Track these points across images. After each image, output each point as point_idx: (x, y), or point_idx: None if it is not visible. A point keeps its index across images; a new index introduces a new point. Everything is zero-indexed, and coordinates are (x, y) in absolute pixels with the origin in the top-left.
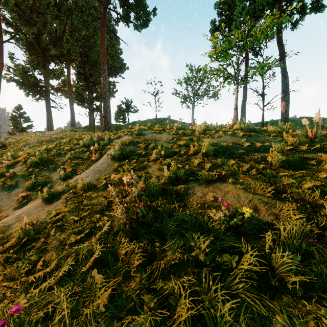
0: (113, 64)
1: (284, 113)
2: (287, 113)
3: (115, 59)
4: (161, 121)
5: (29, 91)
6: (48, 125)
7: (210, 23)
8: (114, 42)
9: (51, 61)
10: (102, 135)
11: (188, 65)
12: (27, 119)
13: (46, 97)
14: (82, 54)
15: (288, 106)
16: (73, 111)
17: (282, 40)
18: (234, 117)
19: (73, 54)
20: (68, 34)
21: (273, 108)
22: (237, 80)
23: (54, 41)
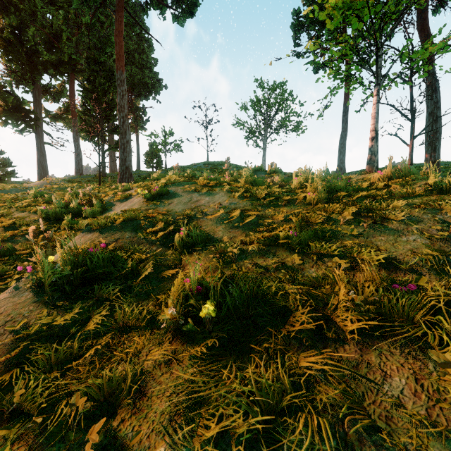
0: (143, 79)
1: (431, 153)
2: (437, 153)
3: (146, 71)
4: (215, 167)
5: (7, 117)
6: (40, 172)
7: (292, 15)
8: (144, 46)
9: (44, 72)
10: (95, 193)
11: (257, 80)
12: (6, 163)
13: (37, 128)
14: (90, 59)
15: (439, 140)
16: (79, 150)
17: (428, 24)
18: (370, 158)
19: (79, 63)
20: (63, 23)
21: (433, 140)
22: (378, 76)
23: (49, 40)
